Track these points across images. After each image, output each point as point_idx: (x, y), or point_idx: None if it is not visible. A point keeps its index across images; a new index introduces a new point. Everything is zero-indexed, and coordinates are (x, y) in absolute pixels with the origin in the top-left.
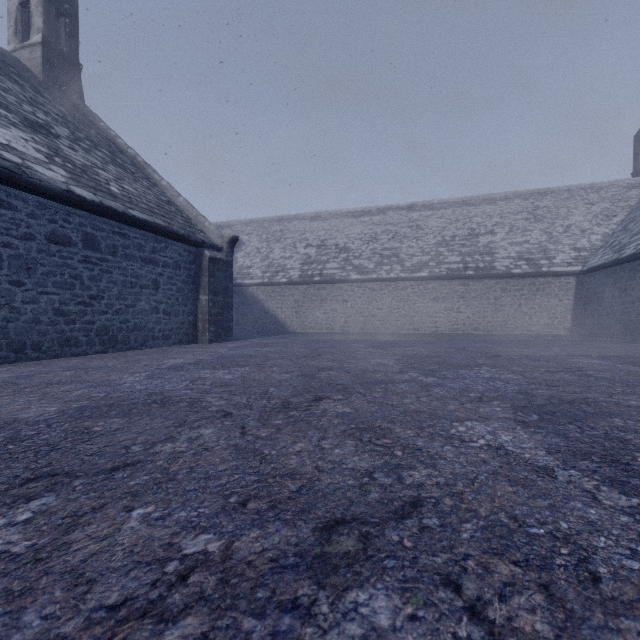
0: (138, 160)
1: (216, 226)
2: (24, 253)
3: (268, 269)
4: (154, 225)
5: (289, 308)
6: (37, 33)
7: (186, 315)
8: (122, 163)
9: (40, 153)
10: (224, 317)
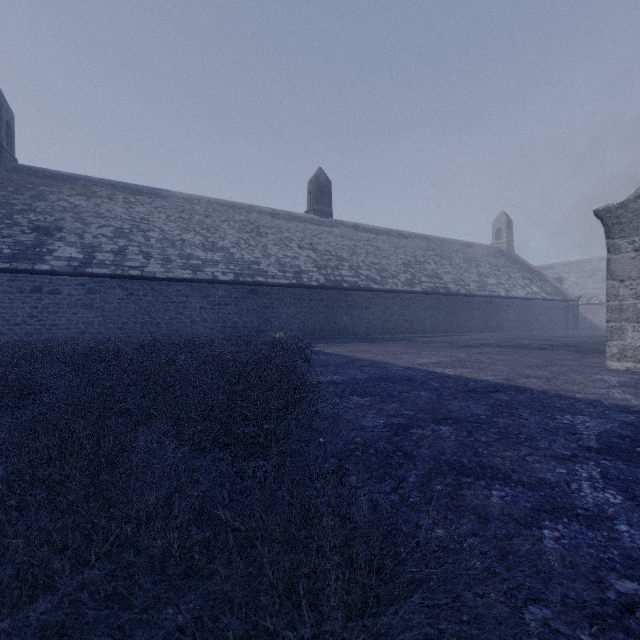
0: (539, 272)
1: (541, 268)
2: (543, 312)
3: (584, 296)
4: (560, 300)
5: (600, 317)
6: (504, 238)
7: (565, 322)
8: (539, 277)
9: (538, 289)
10: (576, 322)
